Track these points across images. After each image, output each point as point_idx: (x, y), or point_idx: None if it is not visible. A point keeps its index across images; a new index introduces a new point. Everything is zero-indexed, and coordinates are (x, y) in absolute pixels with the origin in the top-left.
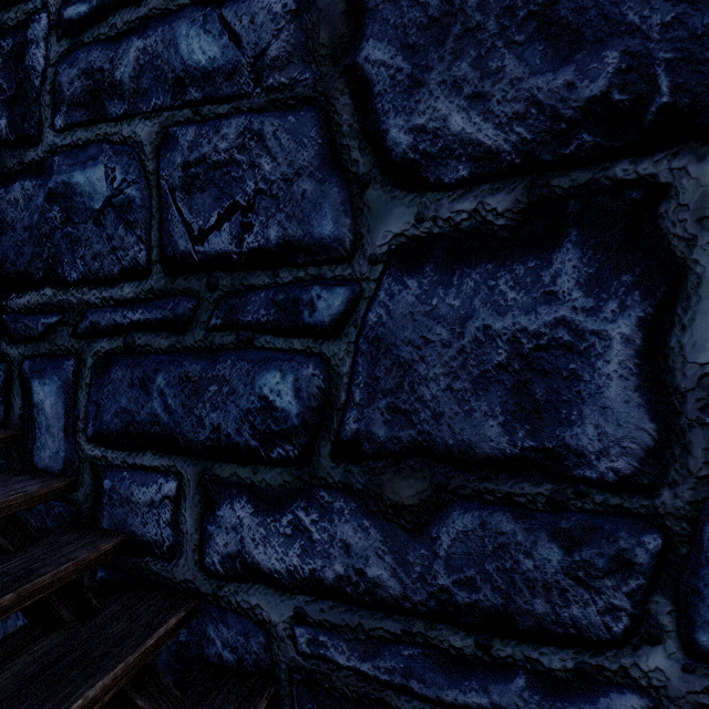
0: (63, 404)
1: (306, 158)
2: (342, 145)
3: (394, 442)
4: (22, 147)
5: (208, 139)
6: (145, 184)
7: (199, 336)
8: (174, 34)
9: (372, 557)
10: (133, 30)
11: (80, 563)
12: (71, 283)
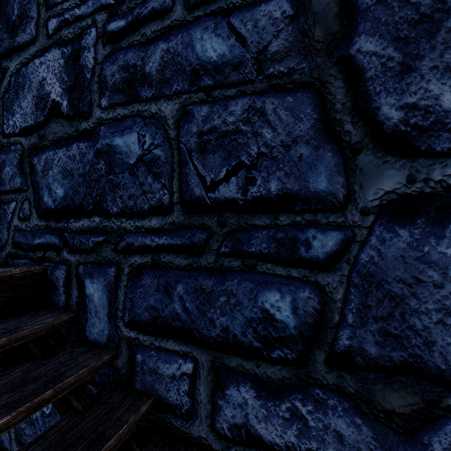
0: (107, 298)
1: (302, 129)
2: (336, 119)
3: (386, 360)
4: (78, 120)
5: (218, 114)
6: (168, 147)
7: (211, 259)
8: (191, 38)
9: (364, 449)
10: (159, 36)
11: (130, 425)
12: (112, 214)
